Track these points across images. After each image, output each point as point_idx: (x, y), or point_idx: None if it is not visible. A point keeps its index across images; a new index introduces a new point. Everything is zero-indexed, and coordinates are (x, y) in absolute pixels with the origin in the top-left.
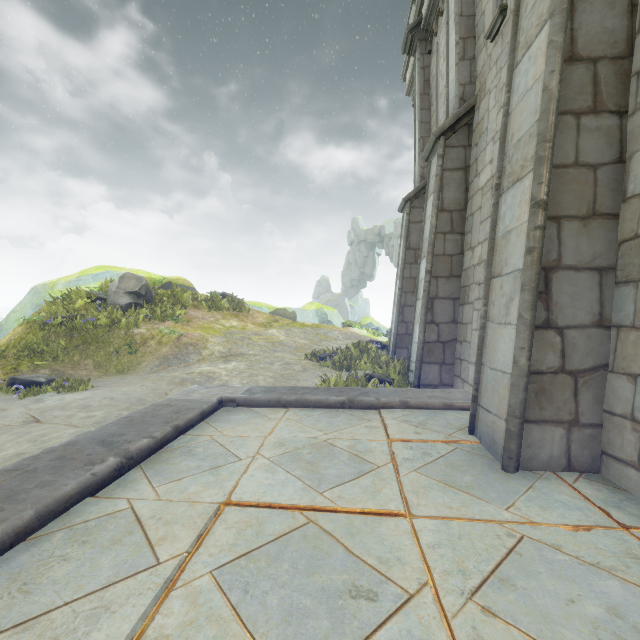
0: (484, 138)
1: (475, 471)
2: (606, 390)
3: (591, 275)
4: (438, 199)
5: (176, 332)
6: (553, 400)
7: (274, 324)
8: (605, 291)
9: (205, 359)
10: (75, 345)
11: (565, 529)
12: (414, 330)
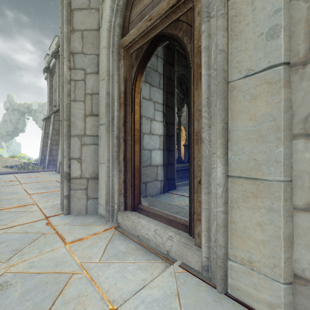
0: None
1: (54, 174)
2: None
3: None
4: (53, 127)
5: None
6: None
7: None
8: None
9: None
10: None
11: None
12: (47, 157)
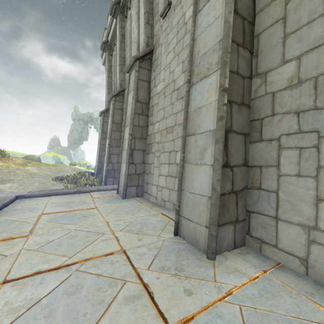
0: None
1: (115, 200)
2: (144, 178)
3: (141, 151)
4: (112, 119)
5: None
6: (134, 181)
7: (28, 164)
8: (144, 155)
9: None
10: None
11: (129, 204)
12: (104, 166)
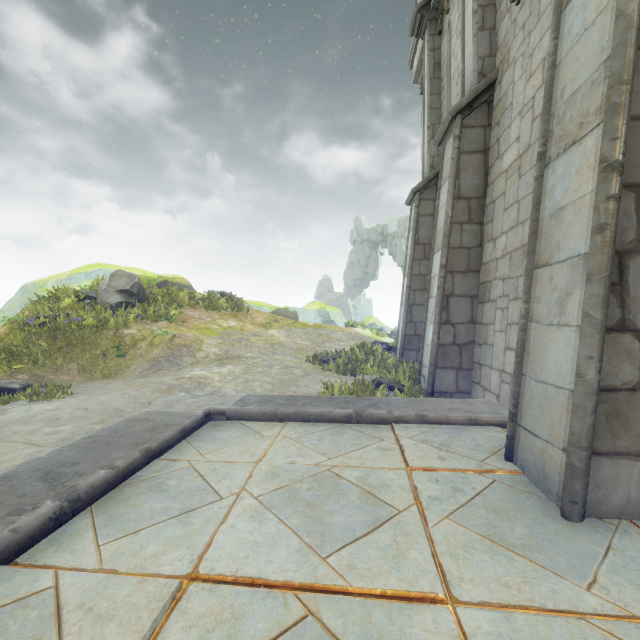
0: (508, 114)
1: (527, 519)
2: None
3: None
4: (454, 185)
5: (168, 333)
6: (630, 426)
7: (274, 324)
8: None
9: (199, 362)
10: (58, 347)
11: None
12: (426, 331)
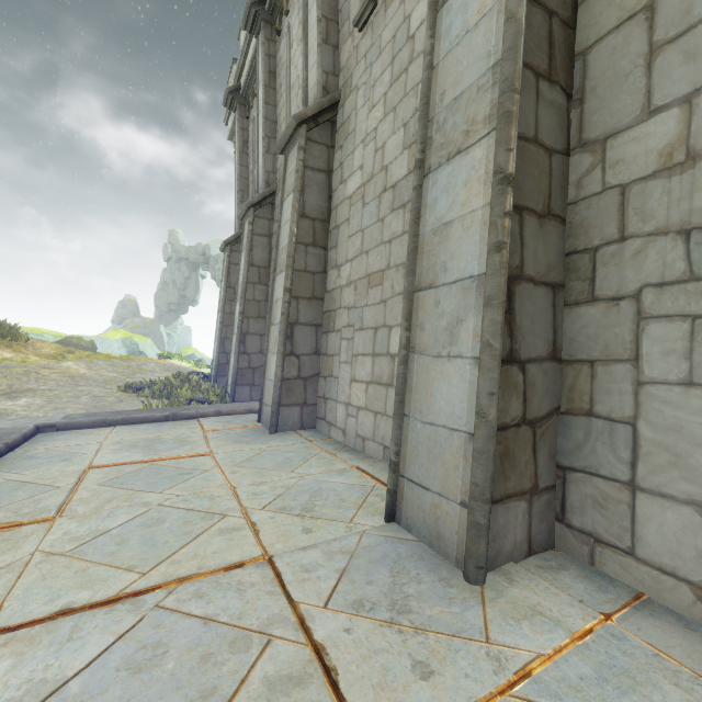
0: None
1: (254, 436)
2: (319, 386)
3: (312, 328)
4: (249, 256)
5: None
6: (295, 393)
7: (69, 356)
8: (318, 336)
9: None
10: None
11: (285, 445)
12: (231, 359)
